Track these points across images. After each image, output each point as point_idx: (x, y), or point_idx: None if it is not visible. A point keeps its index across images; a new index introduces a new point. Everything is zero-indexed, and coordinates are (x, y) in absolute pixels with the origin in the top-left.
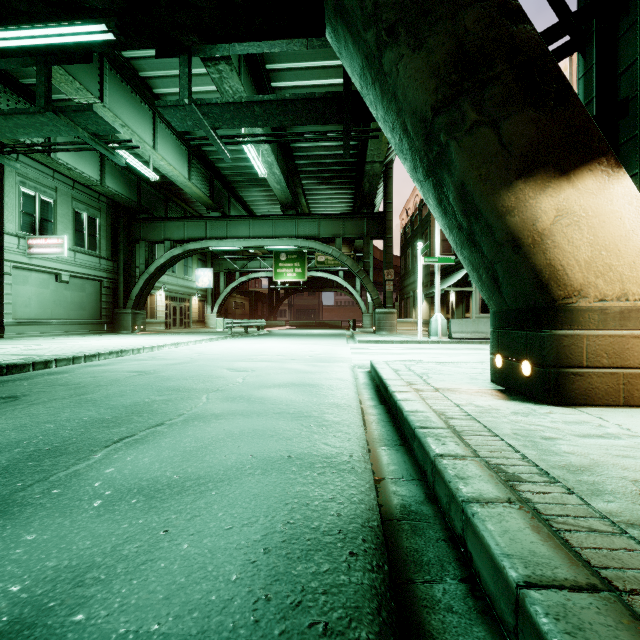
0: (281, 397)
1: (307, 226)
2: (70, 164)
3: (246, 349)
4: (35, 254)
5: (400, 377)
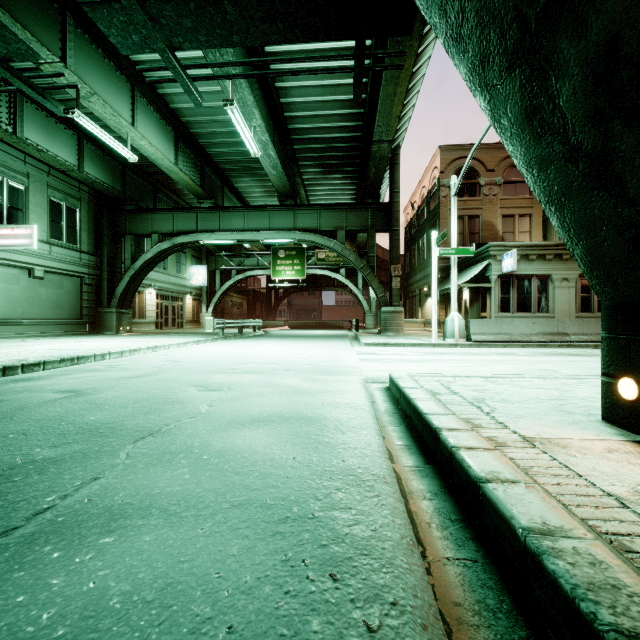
0: (256, 451)
1: (306, 218)
2: (41, 145)
3: (233, 354)
4: (1, 246)
5: (447, 408)
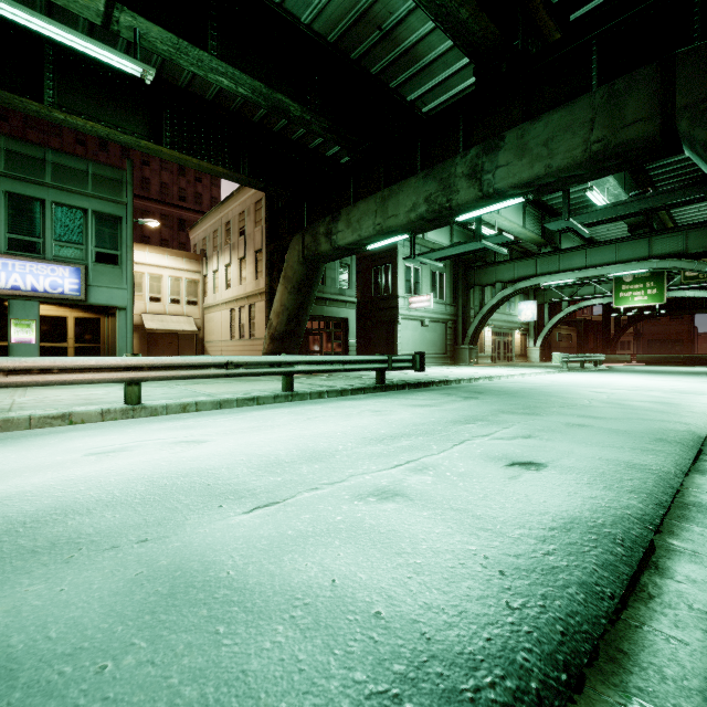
0: (644, 405)
1: (666, 242)
2: (433, 239)
3: (593, 381)
4: (413, 308)
5: None
